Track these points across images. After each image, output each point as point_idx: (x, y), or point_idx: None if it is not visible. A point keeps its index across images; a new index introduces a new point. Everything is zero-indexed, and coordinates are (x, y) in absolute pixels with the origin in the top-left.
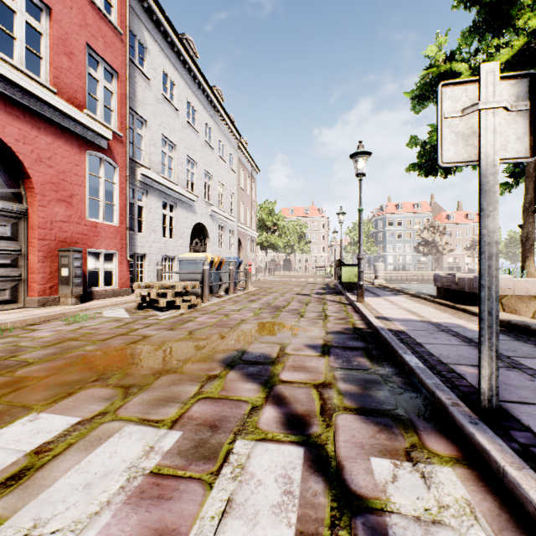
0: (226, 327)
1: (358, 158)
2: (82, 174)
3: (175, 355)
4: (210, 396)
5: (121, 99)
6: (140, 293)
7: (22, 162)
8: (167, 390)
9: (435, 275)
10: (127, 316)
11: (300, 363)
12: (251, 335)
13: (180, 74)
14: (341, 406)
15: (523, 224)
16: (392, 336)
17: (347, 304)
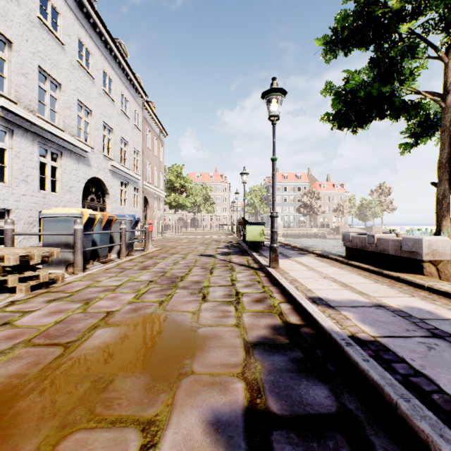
0: (56, 346)
1: (272, 98)
2: None
3: None
4: None
5: None
6: None
7: None
8: None
9: (344, 235)
10: None
11: None
12: (92, 377)
13: (68, 5)
14: None
15: (440, 180)
16: (387, 374)
17: (257, 269)
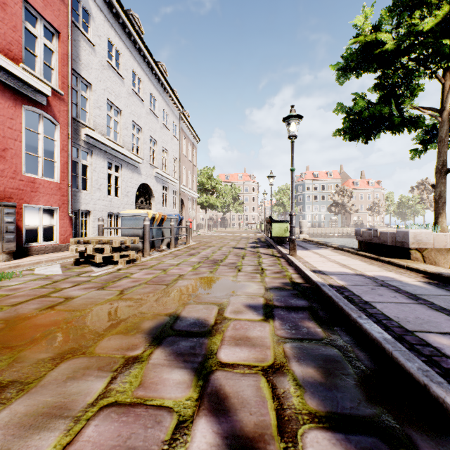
0: (162, 285)
1: (291, 121)
2: (17, 128)
3: (93, 325)
4: (119, 400)
5: (63, 58)
6: (75, 249)
7: None
8: (60, 391)
9: (356, 230)
10: (60, 272)
11: (241, 331)
12: (187, 294)
13: (125, 45)
14: (304, 412)
15: (436, 183)
16: (336, 293)
17: (279, 257)
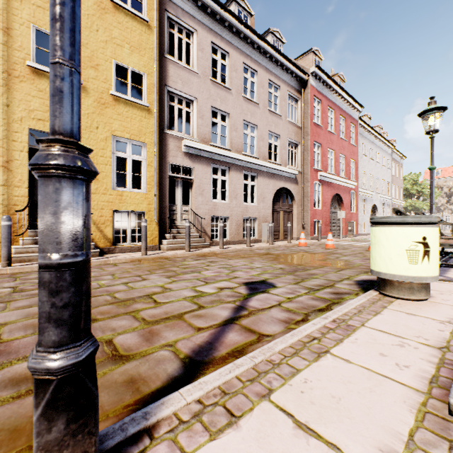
0: None
1: None
2: (349, 199)
3: None
4: None
5: (356, 169)
6: None
7: (342, 200)
8: None
9: None
10: None
11: None
12: None
13: (367, 139)
14: None
15: None
16: None
17: None
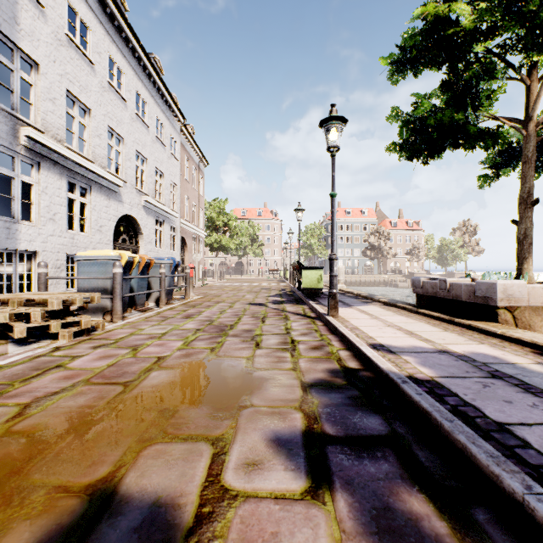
0: (116, 385)
1: (331, 127)
2: None
3: None
4: None
5: None
6: None
7: None
8: None
9: (414, 280)
10: None
11: None
12: (158, 408)
13: (97, 19)
14: None
15: (521, 218)
16: (436, 404)
17: (314, 318)
